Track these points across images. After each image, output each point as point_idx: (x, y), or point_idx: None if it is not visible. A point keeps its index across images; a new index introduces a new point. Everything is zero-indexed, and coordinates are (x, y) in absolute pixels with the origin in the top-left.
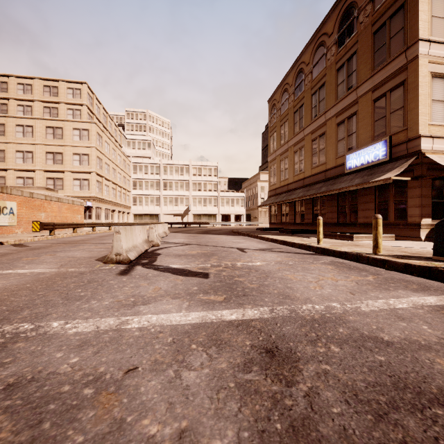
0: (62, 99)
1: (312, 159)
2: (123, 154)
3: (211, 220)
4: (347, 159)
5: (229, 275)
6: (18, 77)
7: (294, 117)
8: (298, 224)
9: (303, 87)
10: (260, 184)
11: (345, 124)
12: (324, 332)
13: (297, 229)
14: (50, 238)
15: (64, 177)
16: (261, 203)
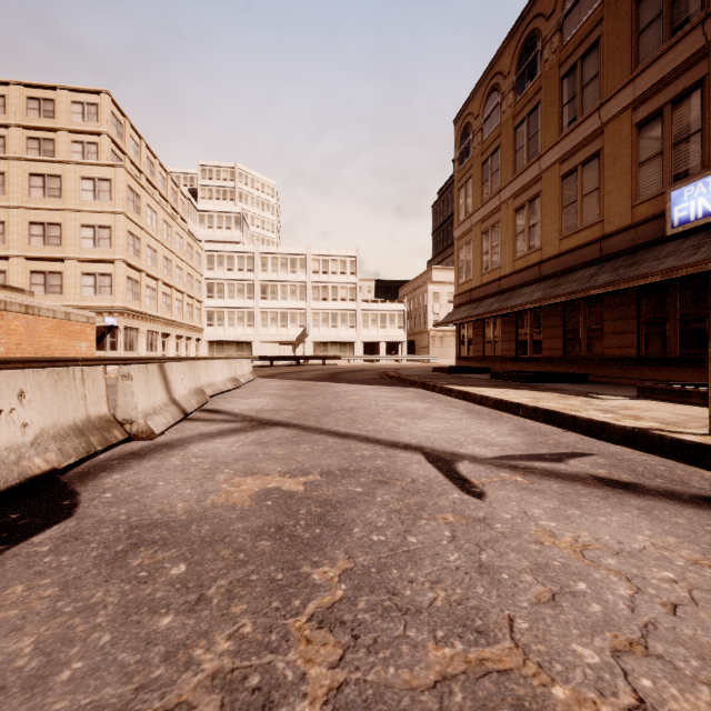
0: (61, 123)
1: (563, 217)
2: (188, 234)
3: (346, 352)
4: (673, 200)
5: None
6: None
7: (515, 138)
8: (526, 360)
9: (538, 67)
10: (432, 289)
11: (663, 119)
12: None
13: (531, 371)
14: None
15: (64, 270)
16: (433, 322)
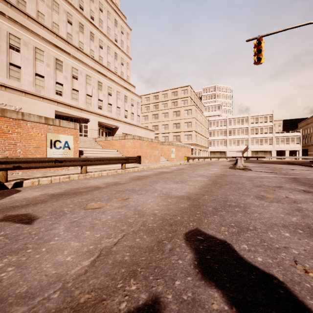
0: (179, 96)
1: None
2: (205, 117)
3: (267, 155)
4: None
5: (284, 173)
6: (162, 91)
7: None
8: None
9: None
10: None
11: None
12: (310, 178)
13: None
14: (188, 163)
15: (180, 134)
16: None
